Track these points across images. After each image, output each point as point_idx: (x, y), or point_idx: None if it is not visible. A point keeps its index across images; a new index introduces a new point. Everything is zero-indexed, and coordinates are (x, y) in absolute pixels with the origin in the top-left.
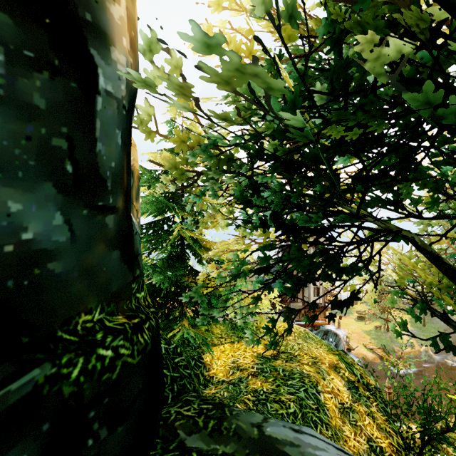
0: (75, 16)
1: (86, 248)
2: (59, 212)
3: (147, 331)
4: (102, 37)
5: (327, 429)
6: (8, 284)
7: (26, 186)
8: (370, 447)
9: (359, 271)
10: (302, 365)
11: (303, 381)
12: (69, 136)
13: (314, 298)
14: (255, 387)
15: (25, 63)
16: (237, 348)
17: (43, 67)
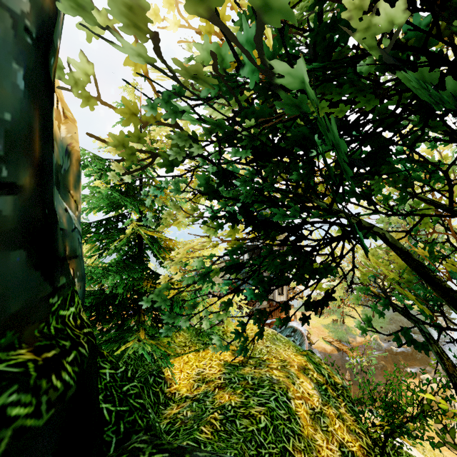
0: None
1: None
2: None
3: (69, 367)
4: None
5: (300, 441)
6: None
7: None
8: (343, 453)
9: (332, 269)
10: (271, 370)
11: (273, 388)
12: None
13: (278, 297)
14: (222, 401)
15: None
16: (202, 357)
17: None
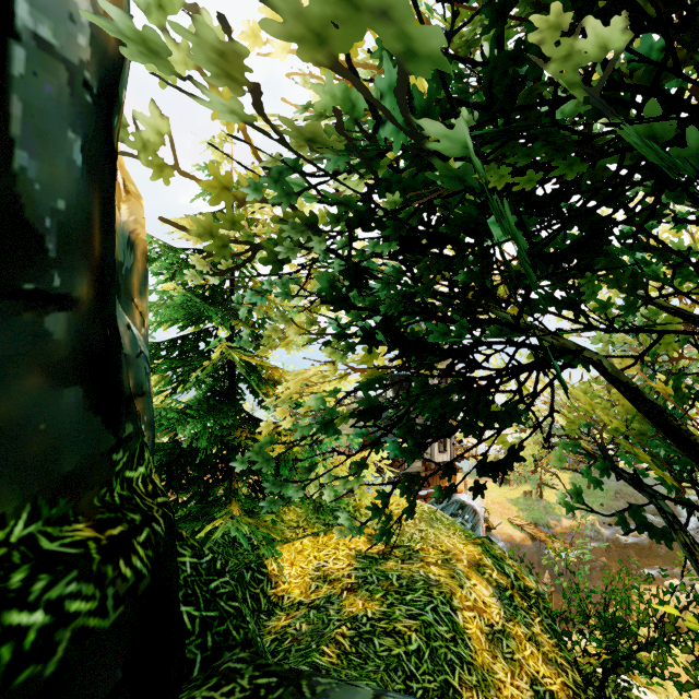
0: None
1: None
2: None
3: (141, 550)
4: None
5: (470, 673)
6: None
7: None
8: (536, 693)
9: (519, 414)
10: (427, 565)
11: (431, 593)
12: None
13: (439, 455)
14: (353, 610)
15: None
16: (324, 544)
17: None
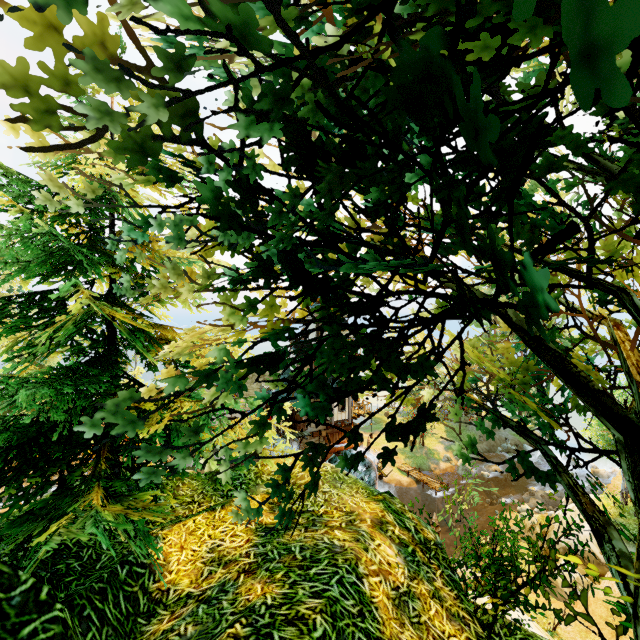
0: None
1: None
2: None
3: None
4: None
5: None
6: None
7: None
8: None
9: (429, 367)
10: (332, 530)
11: (336, 563)
12: None
13: (339, 414)
14: (251, 598)
15: None
16: (220, 520)
17: None
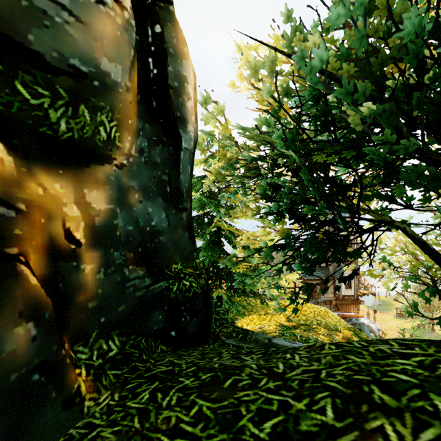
0: (173, 116)
1: (174, 230)
2: (164, 212)
3: (203, 279)
4: (184, 121)
5: None
6: (148, 245)
7: (153, 200)
8: None
9: (359, 254)
10: (318, 334)
11: None
12: (169, 174)
13: (346, 290)
14: None
15: (153, 143)
16: (263, 319)
17: (160, 143)
